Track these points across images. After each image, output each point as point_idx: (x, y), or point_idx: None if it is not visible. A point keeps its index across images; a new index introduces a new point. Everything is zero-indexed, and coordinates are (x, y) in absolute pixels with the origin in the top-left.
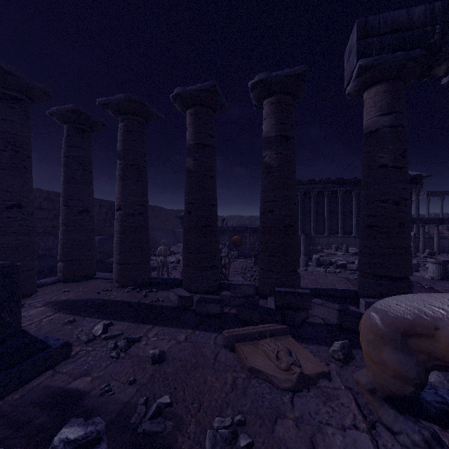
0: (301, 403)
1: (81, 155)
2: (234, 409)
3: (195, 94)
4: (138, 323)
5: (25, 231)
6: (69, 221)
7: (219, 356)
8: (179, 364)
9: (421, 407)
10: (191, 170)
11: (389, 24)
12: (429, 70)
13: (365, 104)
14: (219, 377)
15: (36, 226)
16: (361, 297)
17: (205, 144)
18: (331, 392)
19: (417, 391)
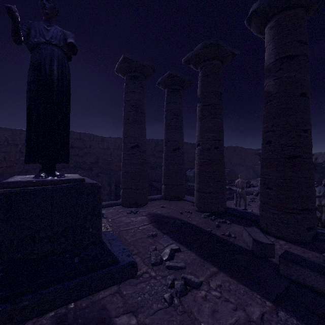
0: None
1: (174, 108)
2: None
3: None
4: (203, 259)
5: (140, 163)
6: (167, 156)
7: None
8: None
9: None
10: (271, 92)
11: None
12: None
13: None
14: None
15: (160, 162)
16: None
17: (292, 56)
18: None
19: None
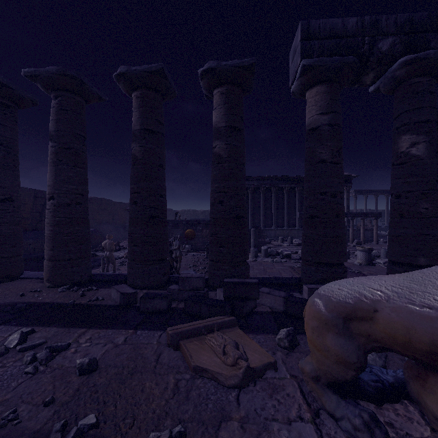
0: (247, 399)
1: (2, 134)
2: (174, 418)
3: (141, 75)
4: (69, 328)
5: None
6: None
7: (161, 357)
8: (114, 372)
9: (360, 387)
10: (137, 157)
11: (327, 29)
12: (359, 77)
13: (307, 102)
14: (159, 381)
15: None
16: (304, 284)
17: (153, 131)
18: (277, 383)
19: (358, 374)
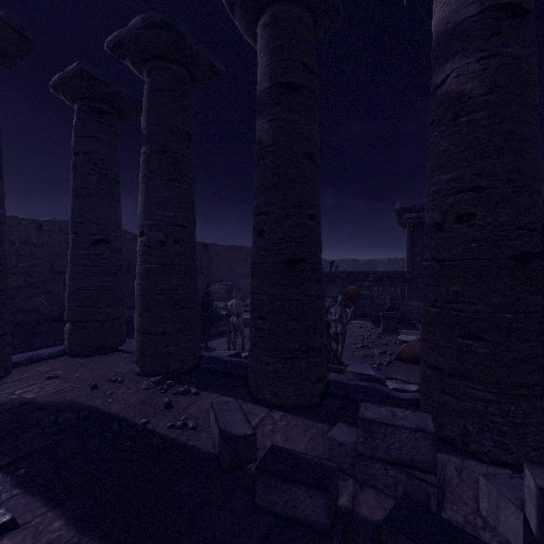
0: None
1: (96, 150)
2: None
3: None
4: (82, 532)
5: None
6: (77, 257)
7: None
8: None
9: None
10: (265, 142)
11: None
12: None
13: None
14: None
15: None
16: None
17: (294, 85)
18: None
19: None
